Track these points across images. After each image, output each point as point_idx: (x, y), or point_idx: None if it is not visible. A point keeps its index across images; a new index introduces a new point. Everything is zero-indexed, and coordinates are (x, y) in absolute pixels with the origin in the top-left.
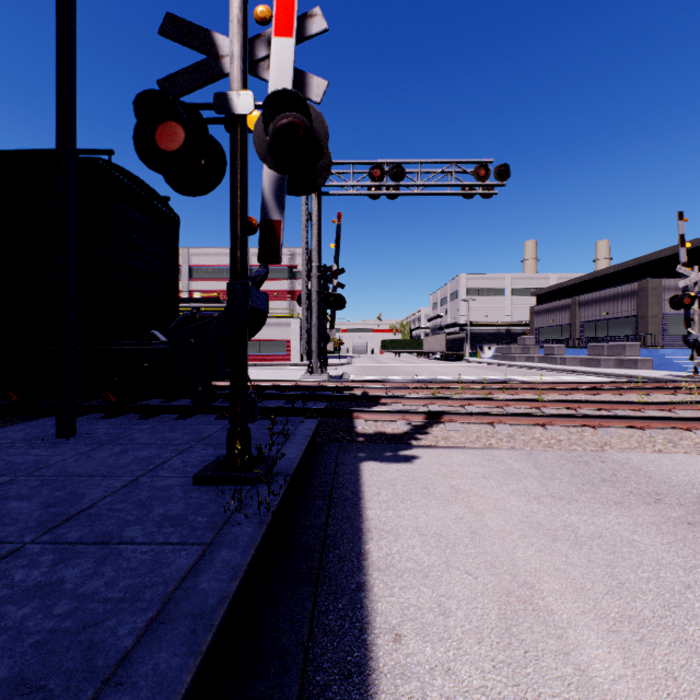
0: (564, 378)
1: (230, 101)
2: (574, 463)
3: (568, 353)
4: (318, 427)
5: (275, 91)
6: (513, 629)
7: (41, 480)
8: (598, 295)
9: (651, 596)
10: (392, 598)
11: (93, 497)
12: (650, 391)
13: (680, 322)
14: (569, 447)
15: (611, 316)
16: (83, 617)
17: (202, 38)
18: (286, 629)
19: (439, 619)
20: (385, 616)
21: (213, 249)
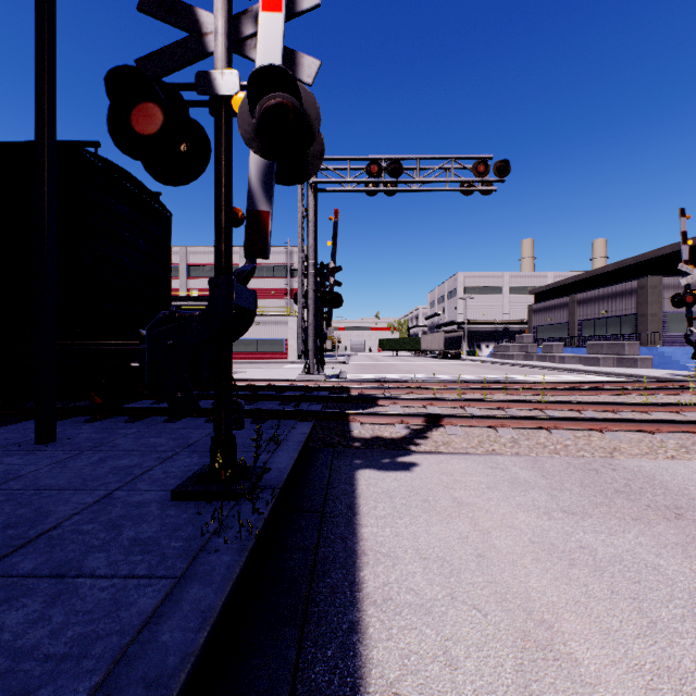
0: (564, 378)
1: (213, 80)
2: (583, 471)
3: (566, 352)
4: (313, 430)
5: (260, 67)
6: (533, 686)
7: (6, 494)
8: (597, 294)
9: (689, 640)
10: (389, 643)
11: (59, 515)
12: (654, 391)
13: (680, 320)
14: (576, 453)
15: (610, 314)
16: (14, 683)
17: (185, 14)
18: (263, 690)
19: (445, 672)
20: (382, 668)
21: (211, 248)
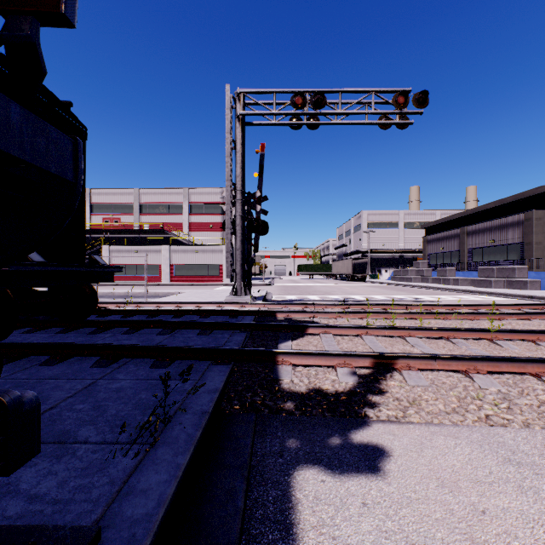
0: (468, 298)
1: None
2: None
3: (458, 275)
4: (229, 378)
5: None
6: None
7: None
8: (485, 226)
9: None
10: None
11: None
12: None
13: None
14: None
15: (498, 243)
16: None
17: None
18: None
19: None
20: None
21: (159, 189)
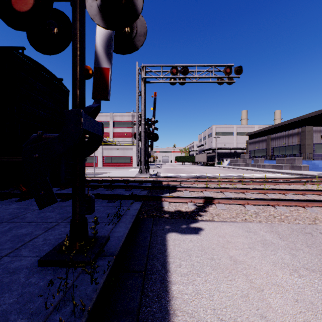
0: (267, 175)
1: None
2: (303, 234)
3: (265, 162)
4: (141, 207)
5: None
6: None
7: None
8: (280, 135)
9: None
10: None
11: None
12: (318, 182)
13: (321, 147)
14: (294, 221)
15: (287, 145)
16: None
17: None
18: None
19: None
20: None
21: None
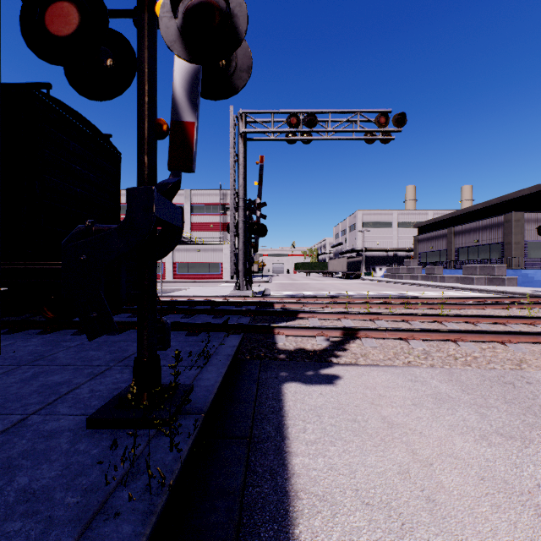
0: (447, 294)
1: None
2: (500, 384)
3: (445, 273)
4: (241, 343)
5: None
6: None
7: None
8: (470, 226)
9: None
10: None
11: None
12: (531, 305)
13: (539, 247)
14: (487, 366)
15: (481, 243)
16: None
17: None
18: None
19: None
20: None
21: None
